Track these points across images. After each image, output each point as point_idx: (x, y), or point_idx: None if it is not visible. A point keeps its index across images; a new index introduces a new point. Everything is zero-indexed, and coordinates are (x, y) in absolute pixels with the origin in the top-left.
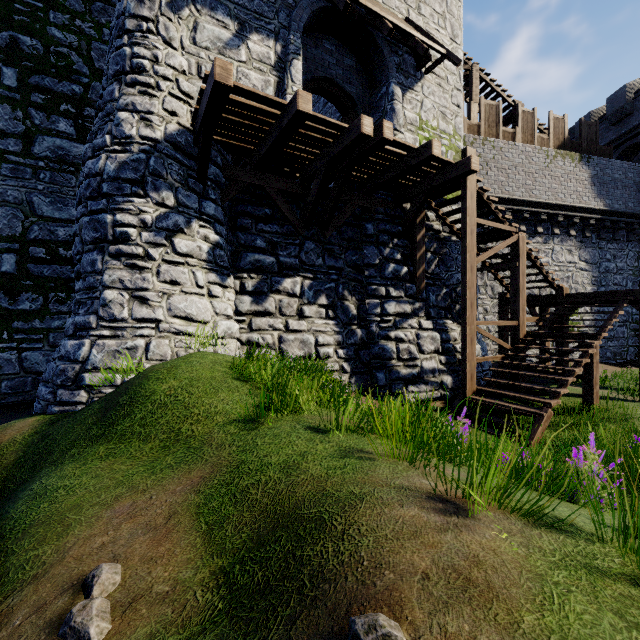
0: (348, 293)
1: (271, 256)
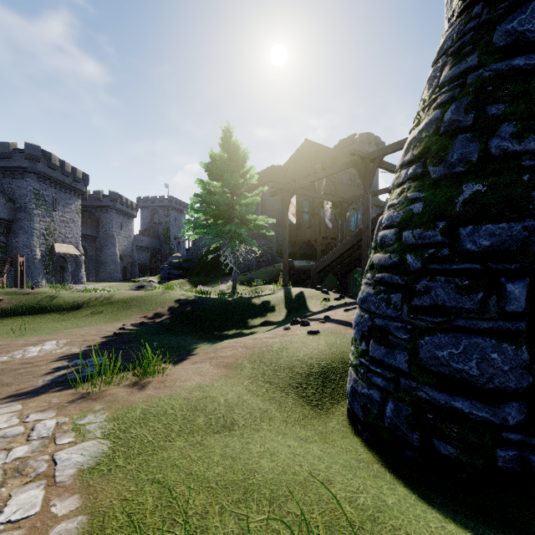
0: None
1: None
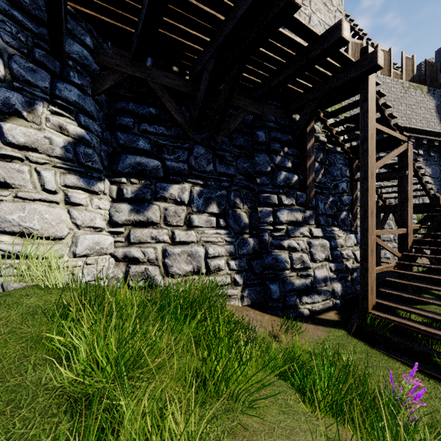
0: (240, 201)
1: (156, 159)
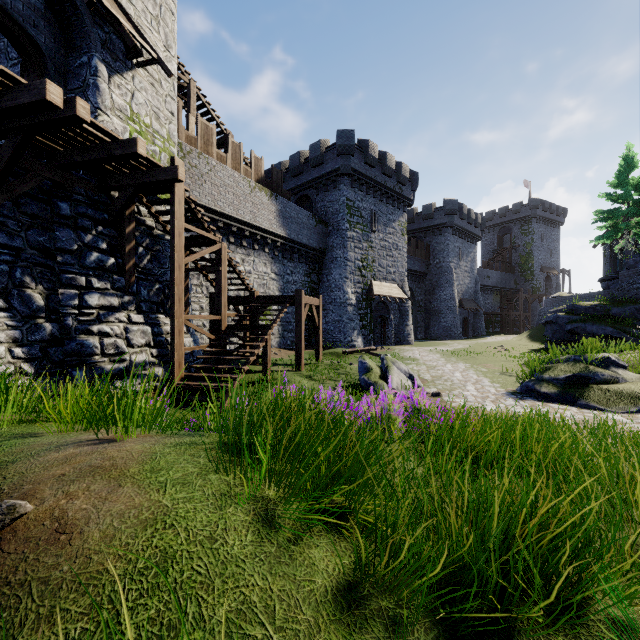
0: (31, 280)
1: None
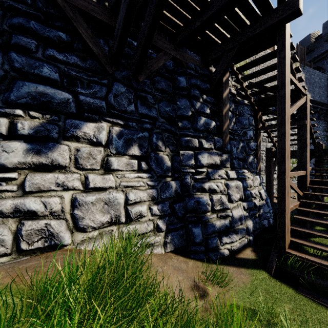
0: (162, 144)
1: (66, 92)
